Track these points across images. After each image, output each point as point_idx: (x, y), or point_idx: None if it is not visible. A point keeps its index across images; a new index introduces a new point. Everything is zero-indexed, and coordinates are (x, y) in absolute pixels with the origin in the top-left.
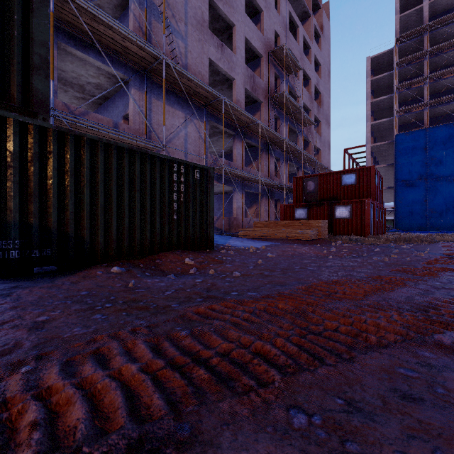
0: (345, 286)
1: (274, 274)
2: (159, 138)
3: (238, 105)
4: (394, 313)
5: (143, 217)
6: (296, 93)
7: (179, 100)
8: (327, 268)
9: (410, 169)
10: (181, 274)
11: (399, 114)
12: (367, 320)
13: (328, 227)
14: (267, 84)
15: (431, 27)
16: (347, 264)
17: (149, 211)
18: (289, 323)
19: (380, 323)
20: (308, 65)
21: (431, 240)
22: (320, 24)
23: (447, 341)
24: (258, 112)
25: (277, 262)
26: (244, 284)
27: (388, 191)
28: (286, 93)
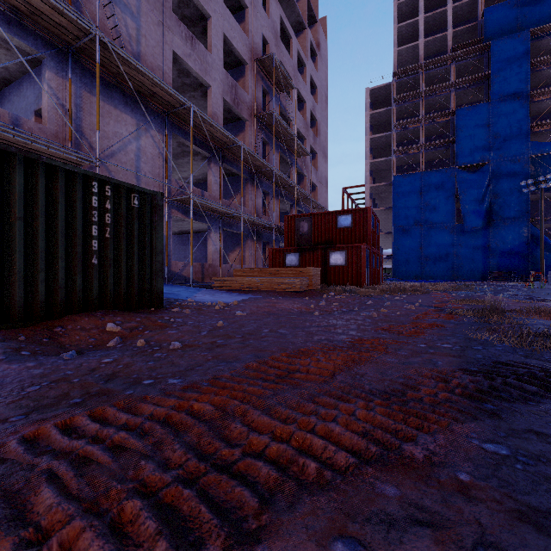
0: (312, 358)
1: (230, 342)
2: (94, 149)
3: (215, 119)
4: (360, 404)
5: (32, 261)
6: (289, 116)
7: (128, 100)
8: (303, 330)
9: (407, 214)
10: (93, 348)
11: (396, 154)
12: (317, 426)
13: (322, 276)
14: (253, 99)
15: (426, 66)
16: (330, 322)
17: (43, 252)
18: (183, 450)
19: (334, 428)
20: (303, 85)
21: (425, 289)
22: (316, 40)
23: (419, 456)
24: (242, 132)
25: (244, 324)
26: (176, 362)
27: (386, 236)
28: (275, 113)
